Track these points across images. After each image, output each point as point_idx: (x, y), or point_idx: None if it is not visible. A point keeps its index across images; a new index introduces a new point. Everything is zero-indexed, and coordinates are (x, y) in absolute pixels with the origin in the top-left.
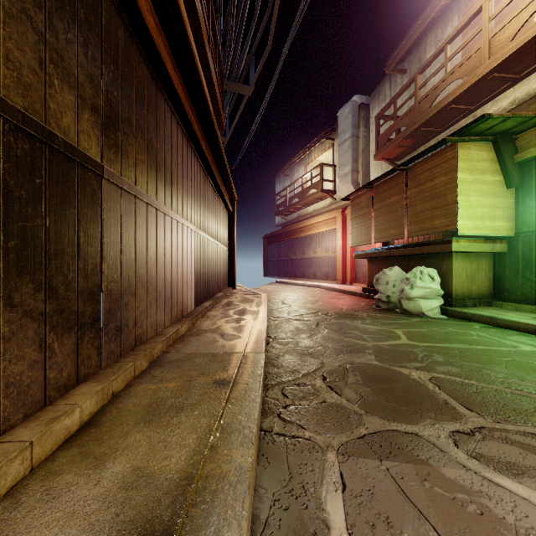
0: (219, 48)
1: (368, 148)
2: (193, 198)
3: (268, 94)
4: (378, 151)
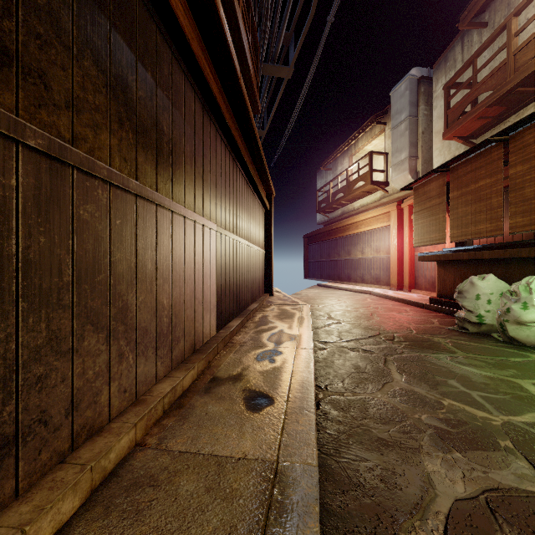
0: (252, 14)
1: (430, 129)
2: (214, 187)
3: (310, 75)
4: (449, 127)
